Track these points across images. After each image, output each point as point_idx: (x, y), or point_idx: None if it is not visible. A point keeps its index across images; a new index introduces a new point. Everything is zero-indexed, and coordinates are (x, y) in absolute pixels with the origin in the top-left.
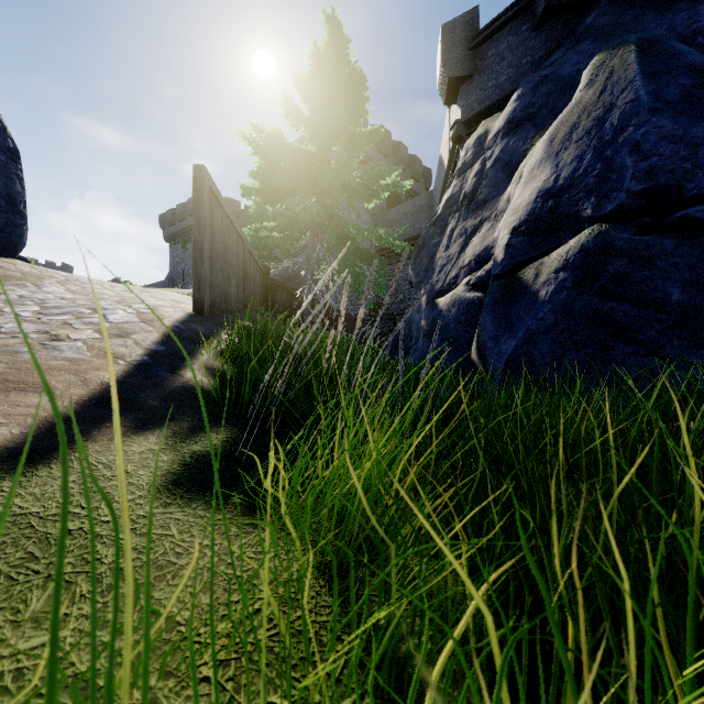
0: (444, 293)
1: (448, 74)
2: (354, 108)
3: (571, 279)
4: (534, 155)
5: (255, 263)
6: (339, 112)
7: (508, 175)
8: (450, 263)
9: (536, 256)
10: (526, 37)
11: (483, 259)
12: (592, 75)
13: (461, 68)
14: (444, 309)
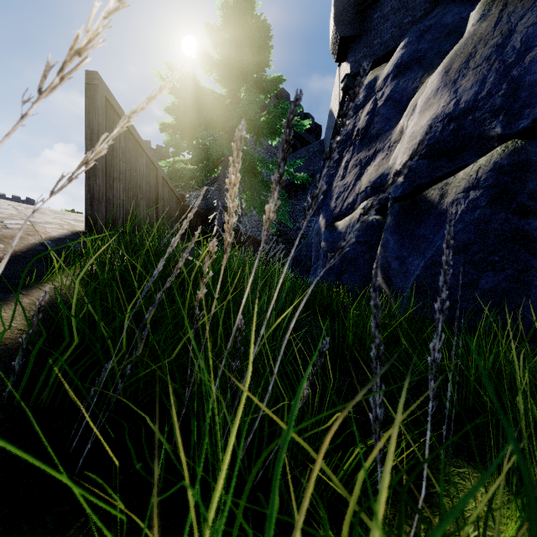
0: (342, 217)
1: (339, 34)
2: (260, 56)
3: (484, 198)
4: (428, 87)
5: (171, 190)
6: (246, 56)
7: (399, 110)
8: (347, 190)
9: (438, 178)
10: (407, 1)
11: (379, 184)
12: (484, 10)
13: (351, 29)
14: (344, 231)
